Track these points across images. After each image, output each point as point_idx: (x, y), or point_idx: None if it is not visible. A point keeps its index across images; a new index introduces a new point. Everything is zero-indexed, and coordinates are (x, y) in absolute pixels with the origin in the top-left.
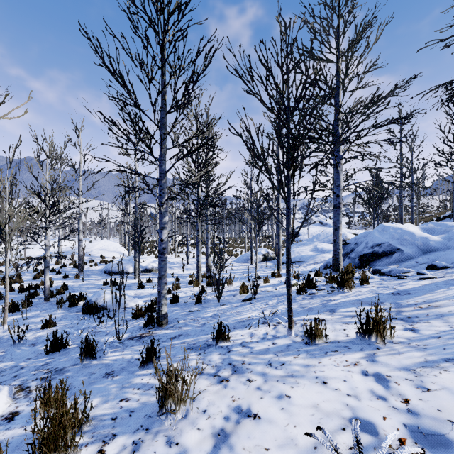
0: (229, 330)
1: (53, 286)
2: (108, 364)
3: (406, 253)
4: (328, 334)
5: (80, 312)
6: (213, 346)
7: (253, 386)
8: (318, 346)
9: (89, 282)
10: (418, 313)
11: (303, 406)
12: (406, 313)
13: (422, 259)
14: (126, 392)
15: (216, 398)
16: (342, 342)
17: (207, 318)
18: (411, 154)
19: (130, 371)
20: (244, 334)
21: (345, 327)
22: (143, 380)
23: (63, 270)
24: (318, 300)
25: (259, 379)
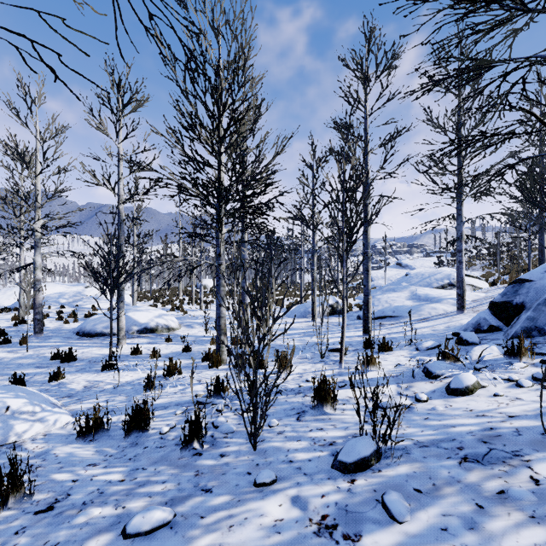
0: None
1: None
2: None
3: None
4: None
5: None
6: None
7: None
8: None
9: (36, 352)
10: None
11: None
12: None
13: None
14: None
15: None
16: None
17: None
18: None
19: None
20: None
21: None
22: None
23: (16, 329)
24: None
25: None
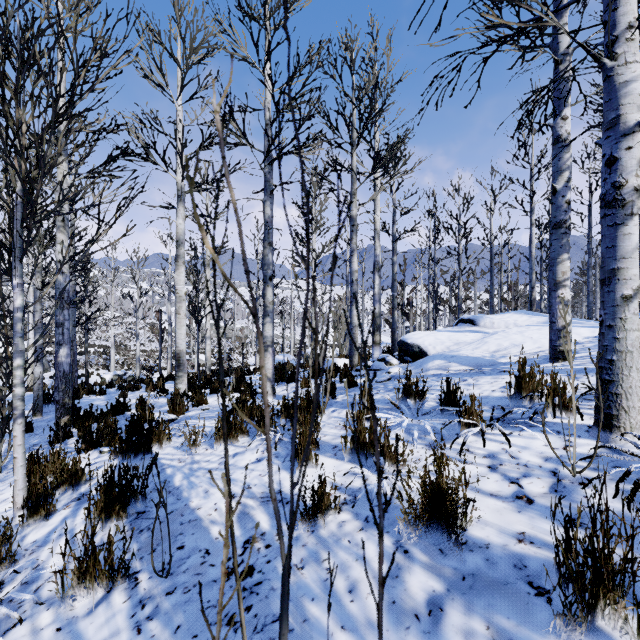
0: None
1: None
2: None
3: None
4: None
5: None
6: None
7: None
8: None
9: None
10: None
11: None
12: None
13: None
14: None
15: None
16: None
17: None
18: None
19: None
20: None
21: None
22: None
23: None
24: None
25: None
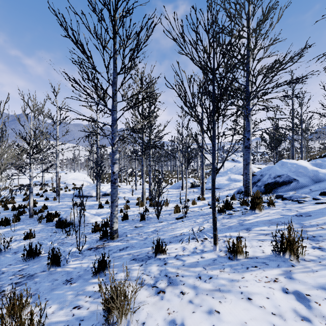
0: (165, 245)
1: (37, 206)
2: (69, 272)
3: (301, 182)
4: (246, 250)
5: (54, 226)
6: (152, 258)
7: (186, 299)
8: (239, 261)
9: (63, 203)
10: (321, 233)
11: (232, 324)
12: (310, 233)
13: (314, 187)
14: (79, 300)
15: (153, 310)
16: (260, 258)
17: (149, 233)
18: (301, 108)
19: (85, 279)
20: (177, 248)
21: (260, 244)
22: (94, 288)
23: (45, 194)
24: (235, 219)
25: (191, 292)
